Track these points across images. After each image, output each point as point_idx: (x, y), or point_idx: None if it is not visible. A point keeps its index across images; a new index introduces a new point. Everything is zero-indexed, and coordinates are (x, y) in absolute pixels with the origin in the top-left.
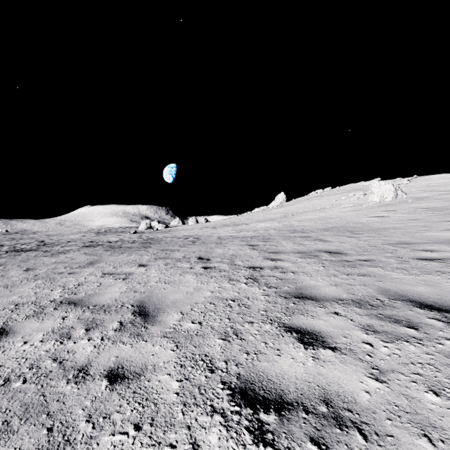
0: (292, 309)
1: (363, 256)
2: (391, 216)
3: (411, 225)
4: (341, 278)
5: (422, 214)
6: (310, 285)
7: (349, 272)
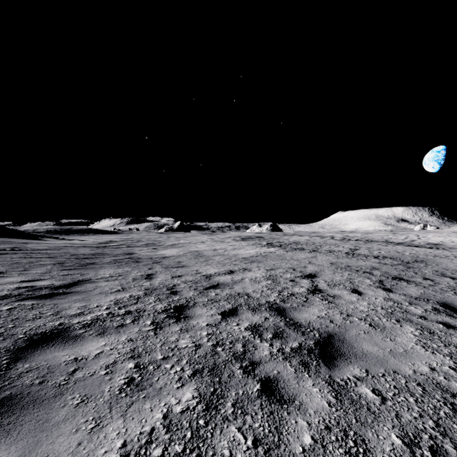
0: None
1: None
2: None
3: None
4: None
5: None
6: None
7: None
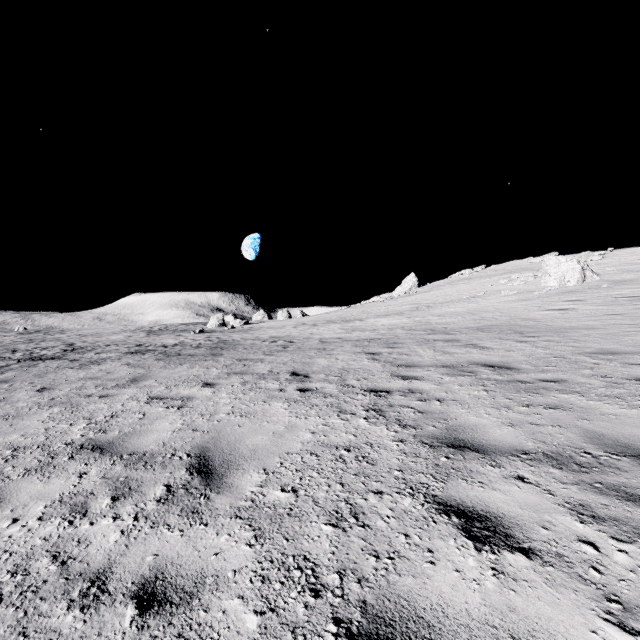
0: (446, 467)
1: (546, 374)
2: (578, 308)
3: (613, 323)
4: (518, 411)
5: (628, 306)
6: (469, 424)
7: (529, 401)
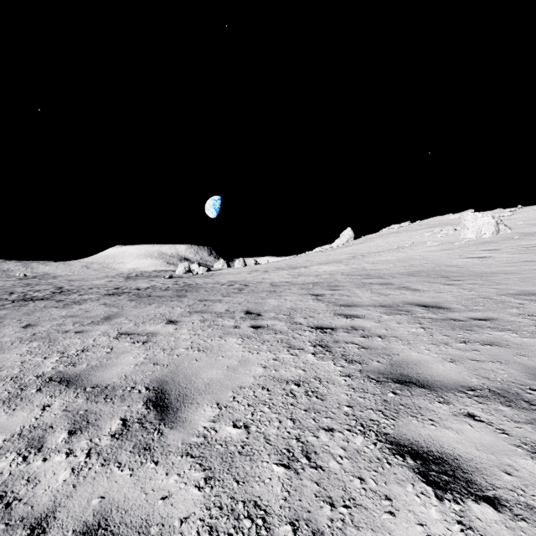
0: (394, 403)
1: (476, 313)
2: (495, 256)
3: (528, 268)
4: (456, 347)
5: None
6: (412, 360)
7: (465, 338)
